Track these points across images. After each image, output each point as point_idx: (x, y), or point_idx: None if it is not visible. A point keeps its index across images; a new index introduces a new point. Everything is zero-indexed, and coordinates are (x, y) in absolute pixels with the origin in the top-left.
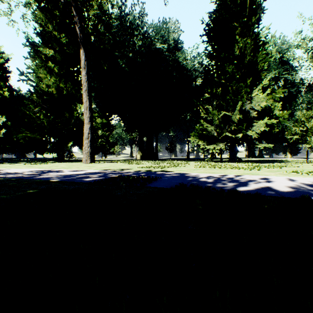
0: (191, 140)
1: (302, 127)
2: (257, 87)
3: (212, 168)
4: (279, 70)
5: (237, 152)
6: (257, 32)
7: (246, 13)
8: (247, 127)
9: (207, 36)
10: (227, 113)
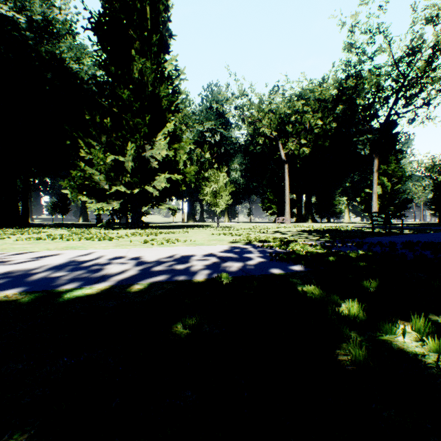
0: (70, 194)
1: (213, 188)
2: (163, 130)
3: (42, 241)
4: (216, 122)
5: (141, 215)
6: (162, 58)
7: (148, 26)
8: (150, 181)
9: (95, 34)
10: (122, 157)
